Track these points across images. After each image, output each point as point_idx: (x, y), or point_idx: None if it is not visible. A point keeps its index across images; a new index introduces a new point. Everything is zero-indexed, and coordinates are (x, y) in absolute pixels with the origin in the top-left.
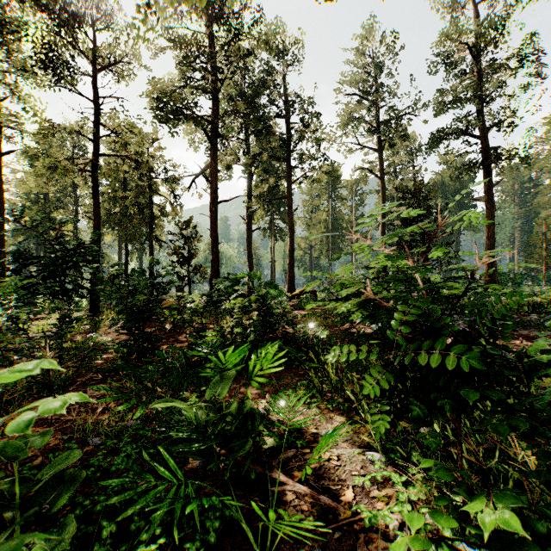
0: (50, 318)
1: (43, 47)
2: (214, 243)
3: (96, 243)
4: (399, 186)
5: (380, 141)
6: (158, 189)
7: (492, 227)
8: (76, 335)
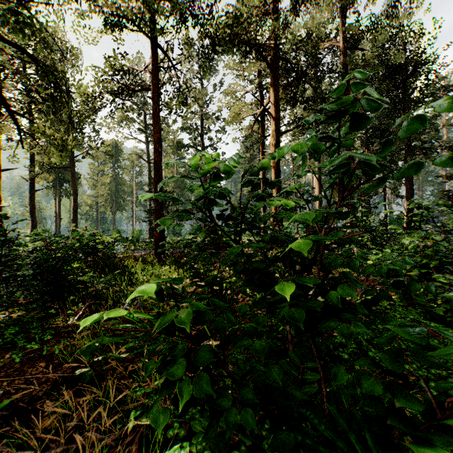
0: None
1: None
2: None
3: None
4: (149, 177)
5: (147, 137)
6: None
7: None
8: None
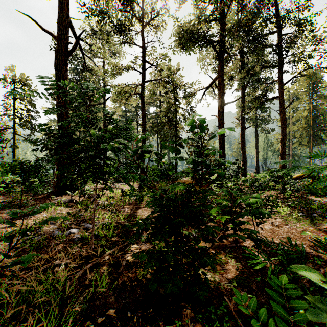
0: (119, 188)
1: (116, 24)
2: (221, 136)
3: (143, 140)
4: None
5: None
6: (180, 103)
7: None
8: (126, 205)
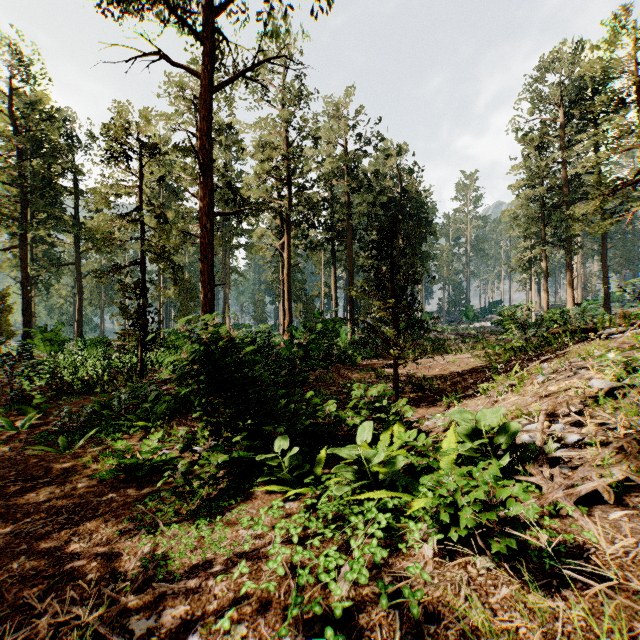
0: None
1: None
2: (28, 310)
3: None
4: None
5: None
6: None
7: (227, 300)
8: None
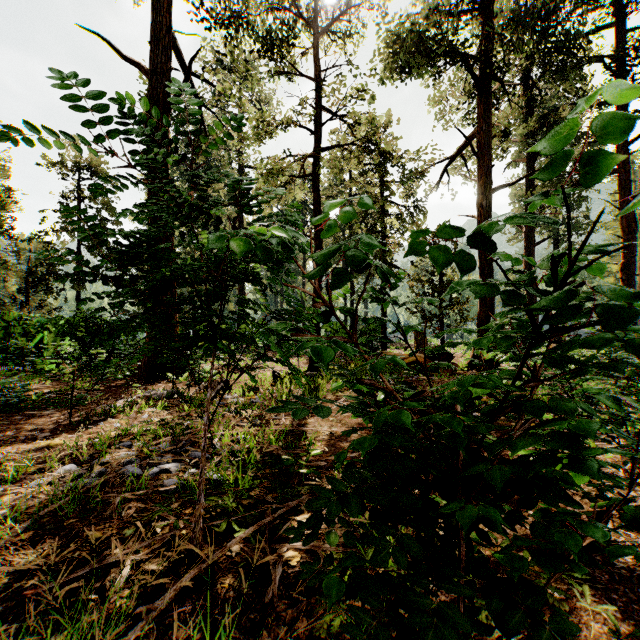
0: (269, 369)
1: (264, 39)
2: (485, 260)
3: None
4: None
5: None
6: (393, 194)
7: None
8: None
